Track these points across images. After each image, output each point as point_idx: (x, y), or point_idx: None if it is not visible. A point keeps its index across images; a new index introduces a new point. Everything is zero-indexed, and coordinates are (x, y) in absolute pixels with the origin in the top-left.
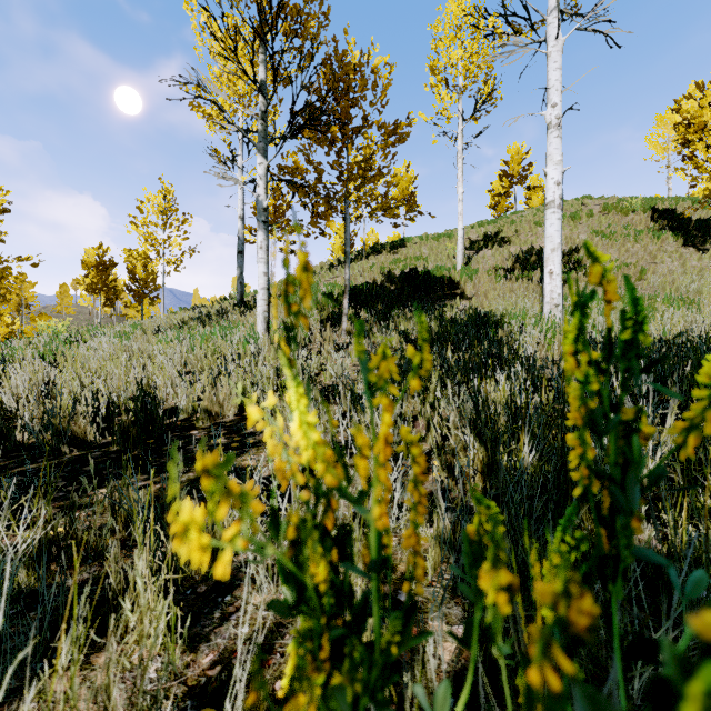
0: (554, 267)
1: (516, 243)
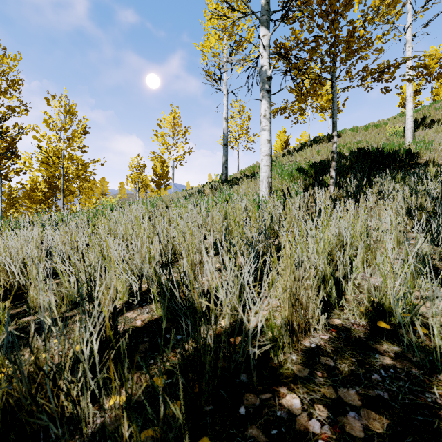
0: None
1: None
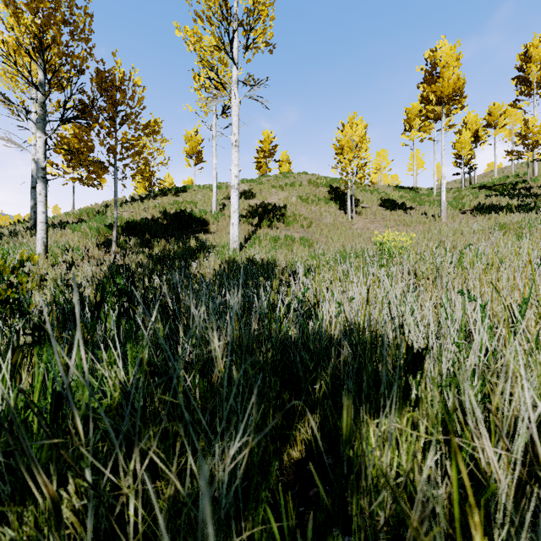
0: (234, 221)
1: (258, 198)
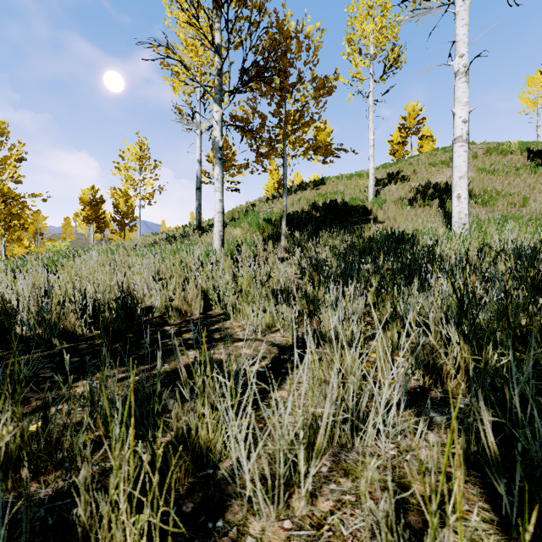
0: (462, 191)
1: (414, 180)
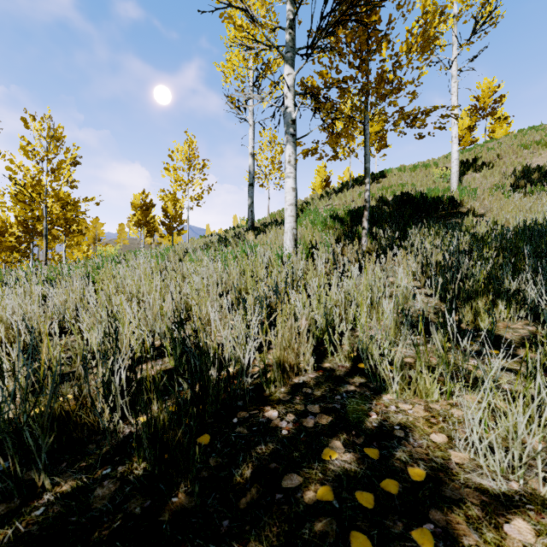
0: None
1: (501, 166)
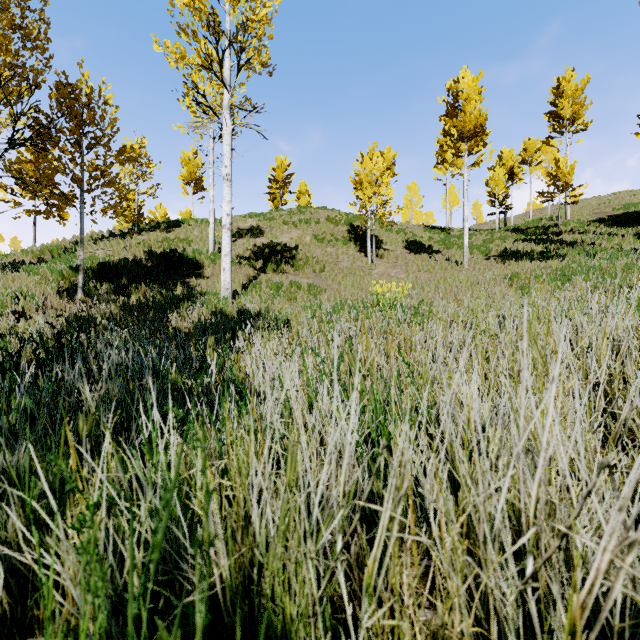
0: (226, 265)
1: (267, 236)
